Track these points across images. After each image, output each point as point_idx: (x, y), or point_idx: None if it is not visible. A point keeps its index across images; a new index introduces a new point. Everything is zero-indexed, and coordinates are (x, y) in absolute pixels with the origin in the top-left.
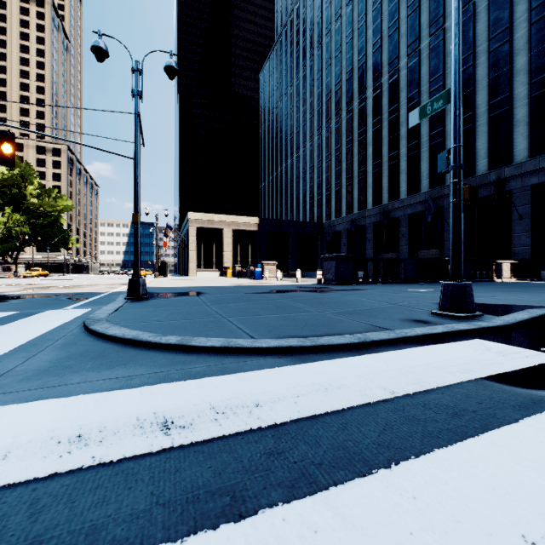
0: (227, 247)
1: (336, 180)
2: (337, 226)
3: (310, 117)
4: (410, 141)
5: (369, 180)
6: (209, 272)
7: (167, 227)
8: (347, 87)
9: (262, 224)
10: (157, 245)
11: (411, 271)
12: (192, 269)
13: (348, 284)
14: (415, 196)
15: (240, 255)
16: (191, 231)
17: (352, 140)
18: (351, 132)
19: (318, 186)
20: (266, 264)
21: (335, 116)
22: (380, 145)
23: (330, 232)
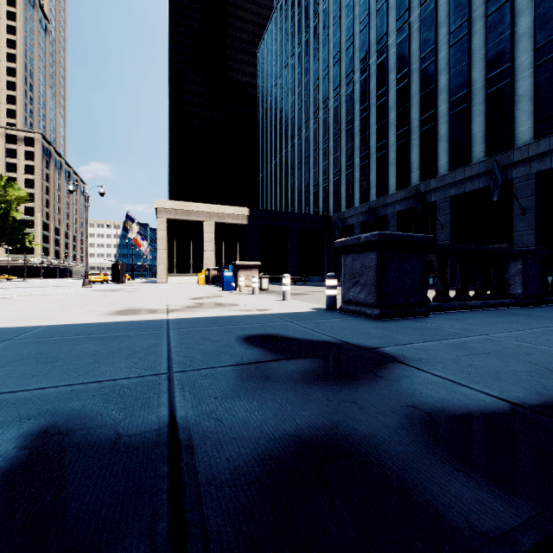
0: (208, 245)
1: (347, 160)
2: (348, 218)
3: (314, 89)
4: (455, 93)
5: (391, 156)
6: (184, 276)
7: (127, 219)
8: (361, 40)
9: (253, 216)
10: (86, 238)
11: (536, 277)
12: (160, 273)
13: (411, 316)
14: (462, 169)
15: (225, 256)
16: (159, 223)
17: (368, 106)
18: (366, 96)
19: (323, 171)
20: (242, 265)
21: (346, 80)
22: (407, 106)
23: (340, 225)
